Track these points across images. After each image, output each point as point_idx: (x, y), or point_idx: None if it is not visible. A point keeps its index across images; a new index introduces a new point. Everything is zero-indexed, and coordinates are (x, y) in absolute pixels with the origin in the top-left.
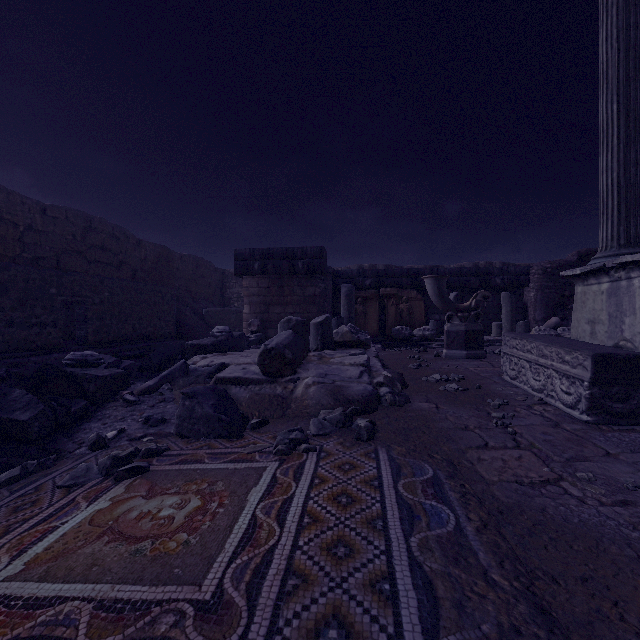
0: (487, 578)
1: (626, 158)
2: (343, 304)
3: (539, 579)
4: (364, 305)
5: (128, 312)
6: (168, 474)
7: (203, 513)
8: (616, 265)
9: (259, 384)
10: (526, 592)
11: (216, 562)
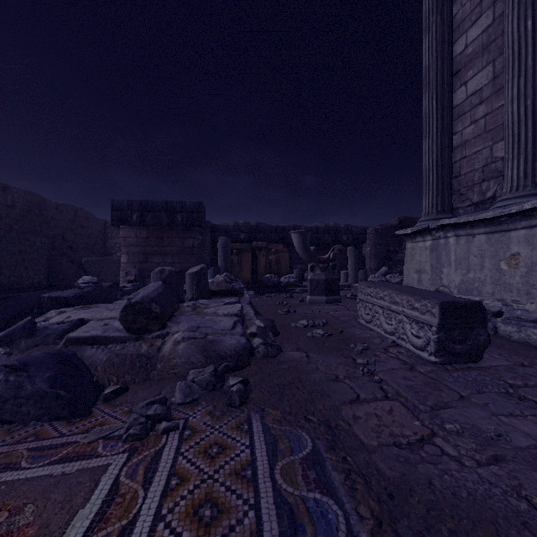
0: None
1: (442, 144)
2: (220, 255)
3: None
4: (239, 256)
5: None
6: None
7: None
8: (437, 227)
9: (121, 342)
10: None
11: None
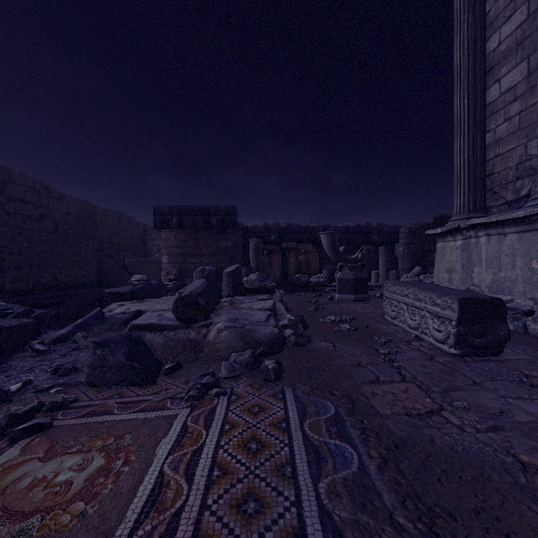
0: (393, 522)
1: (474, 142)
2: (252, 255)
3: (439, 517)
4: (269, 256)
5: (48, 262)
6: (72, 429)
7: (106, 474)
8: (468, 226)
9: (174, 330)
10: (430, 534)
11: (114, 537)
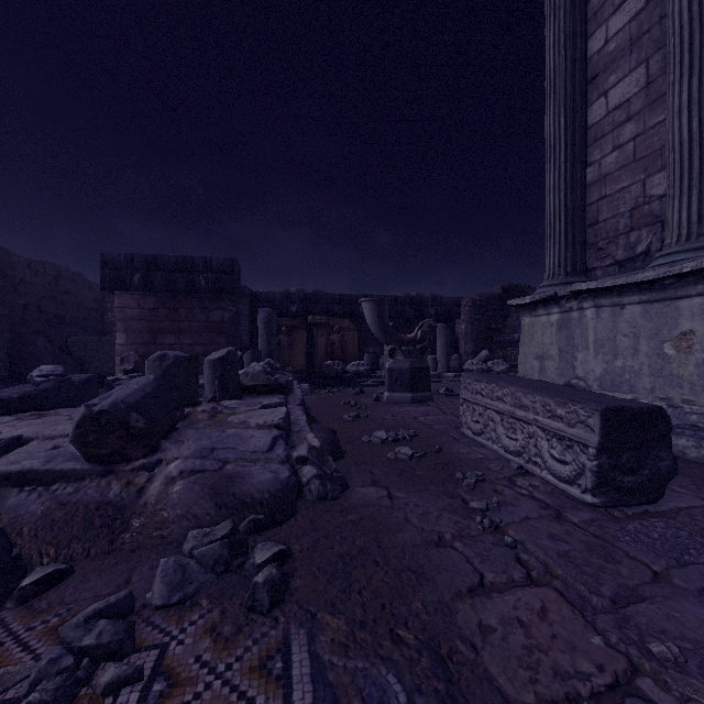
0: None
1: (573, 178)
2: (261, 333)
3: None
4: (289, 335)
5: None
6: None
7: None
8: (568, 294)
9: (76, 480)
10: None
11: None
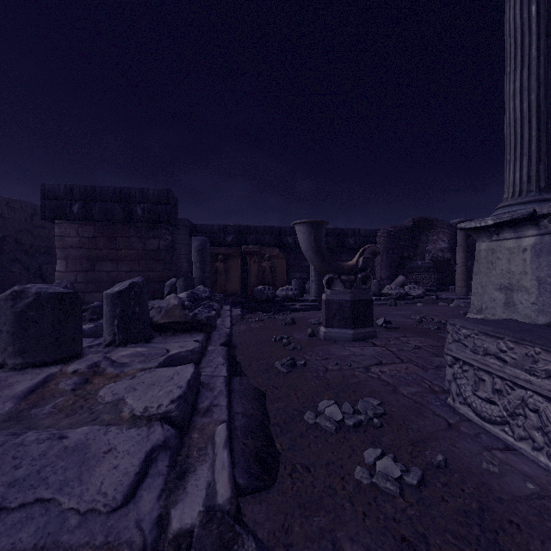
0: None
1: (547, 75)
2: (195, 261)
3: None
4: (225, 262)
5: None
6: None
7: None
8: None
9: None
10: None
11: None
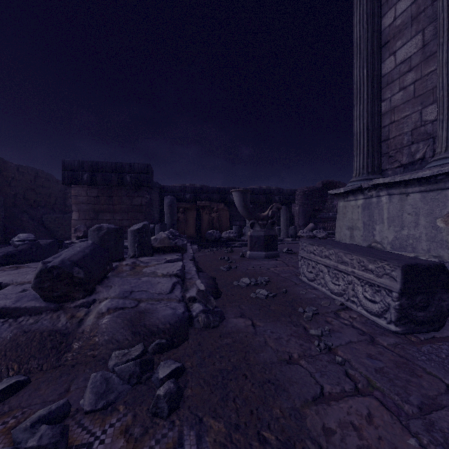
0: None
1: (372, 109)
2: (166, 212)
3: None
4: (185, 214)
5: None
6: None
7: None
8: (370, 186)
9: (36, 314)
10: None
11: None
